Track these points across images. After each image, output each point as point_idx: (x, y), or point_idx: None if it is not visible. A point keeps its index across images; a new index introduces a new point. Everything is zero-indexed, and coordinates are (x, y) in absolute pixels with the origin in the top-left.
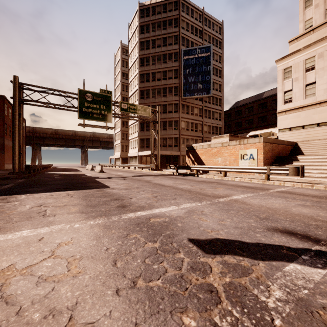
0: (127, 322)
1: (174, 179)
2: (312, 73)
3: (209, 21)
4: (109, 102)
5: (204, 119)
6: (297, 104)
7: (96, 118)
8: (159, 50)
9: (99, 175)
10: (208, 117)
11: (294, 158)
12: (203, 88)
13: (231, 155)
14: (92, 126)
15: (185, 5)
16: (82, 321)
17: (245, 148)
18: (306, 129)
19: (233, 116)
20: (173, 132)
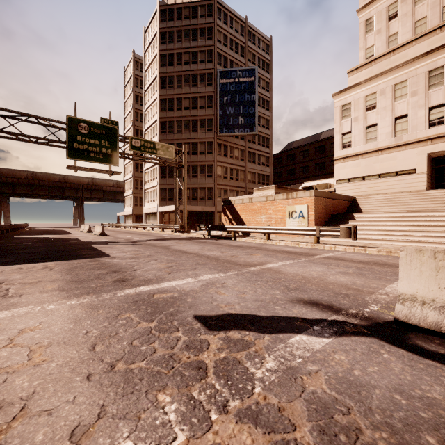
0: (93, 405)
1: (203, 244)
2: (373, 113)
3: (254, 35)
4: (113, 136)
5: (247, 164)
6: (357, 150)
7: (95, 159)
8: (187, 69)
9: (99, 239)
10: (252, 161)
11: (350, 216)
12: (246, 123)
13: (278, 212)
14: (89, 170)
15: (222, 11)
16: (37, 409)
17: (294, 203)
18: (366, 180)
19: (285, 162)
20: (207, 181)
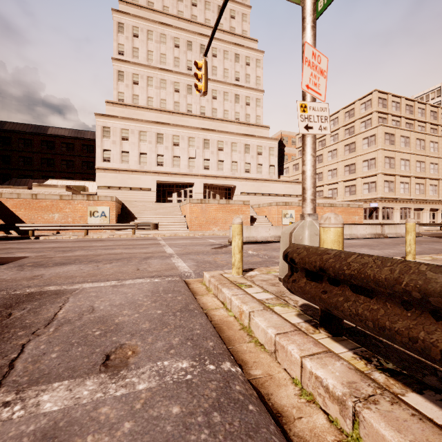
0: None
1: (37, 243)
2: (127, 144)
3: None
4: None
5: None
6: (115, 166)
7: None
8: None
9: None
10: None
11: (133, 216)
12: None
13: (76, 211)
14: None
15: None
16: None
17: (96, 205)
18: (122, 190)
19: None
20: None
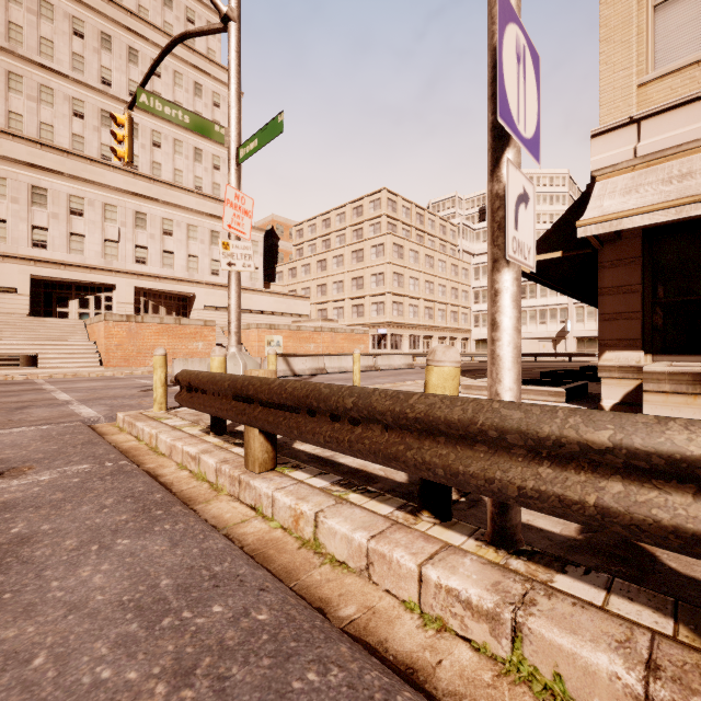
0: None
1: None
2: None
3: None
4: None
5: None
6: None
7: None
8: None
9: None
10: None
11: None
12: None
13: None
14: None
15: None
16: None
17: None
18: None
19: None
20: None
